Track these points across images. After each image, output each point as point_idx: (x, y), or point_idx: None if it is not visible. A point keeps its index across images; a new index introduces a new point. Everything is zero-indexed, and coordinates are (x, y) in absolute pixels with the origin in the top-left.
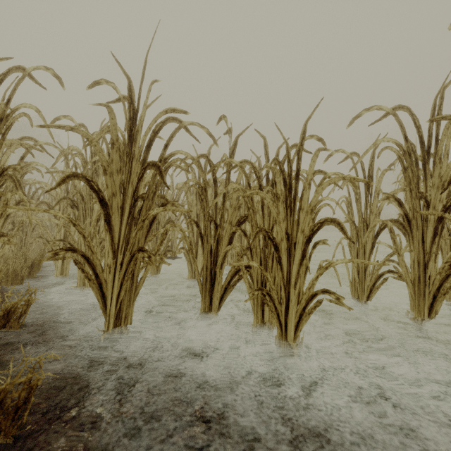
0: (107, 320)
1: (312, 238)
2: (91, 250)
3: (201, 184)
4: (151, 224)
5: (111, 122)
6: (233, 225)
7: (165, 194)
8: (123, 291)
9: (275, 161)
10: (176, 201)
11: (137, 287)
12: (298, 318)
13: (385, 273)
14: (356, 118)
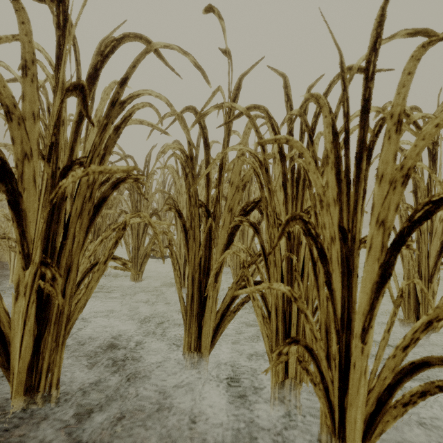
0: (10, 383)
1: (408, 236)
2: None
3: (185, 152)
4: (98, 211)
5: (20, 30)
6: (235, 214)
7: (149, 179)
8: (25, 337)
9: (311, 98)
10: (141, 174)
11: (71, 320)
12: (372, 403)
13: None
14: None
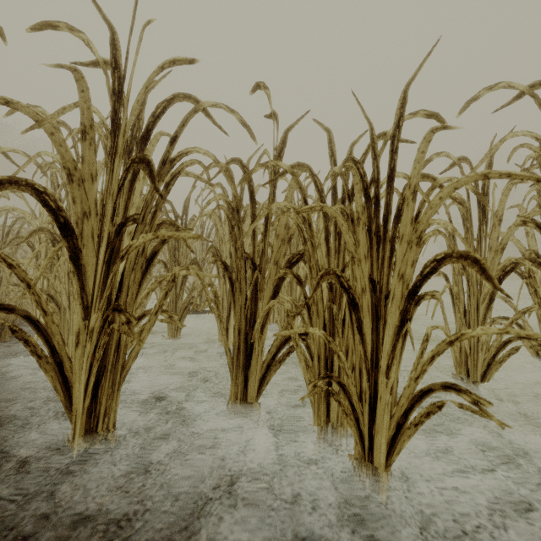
0: (72, 423)
1: (420, 288)
2: (42, 307)
3: (231, 204)
4: (149, 264)
5: (80, 97)
6: (280, 266)
7: (188, 225)
8: (93, 377)
9: (349, 161)
10: (190, 229)
11: (125, 367)
12: (394, 429)
13: (514, 341)
14: (472, 100)
